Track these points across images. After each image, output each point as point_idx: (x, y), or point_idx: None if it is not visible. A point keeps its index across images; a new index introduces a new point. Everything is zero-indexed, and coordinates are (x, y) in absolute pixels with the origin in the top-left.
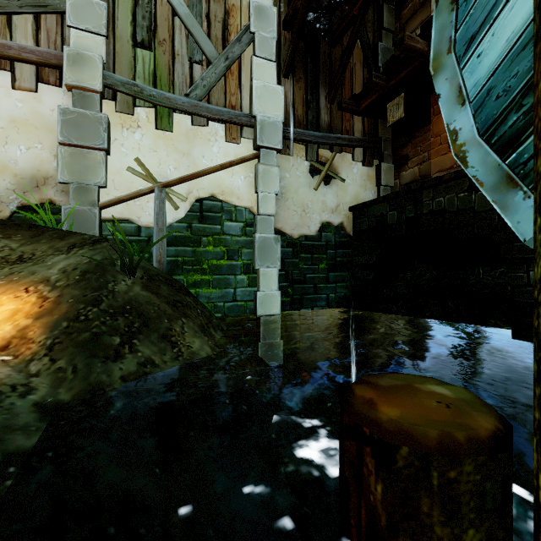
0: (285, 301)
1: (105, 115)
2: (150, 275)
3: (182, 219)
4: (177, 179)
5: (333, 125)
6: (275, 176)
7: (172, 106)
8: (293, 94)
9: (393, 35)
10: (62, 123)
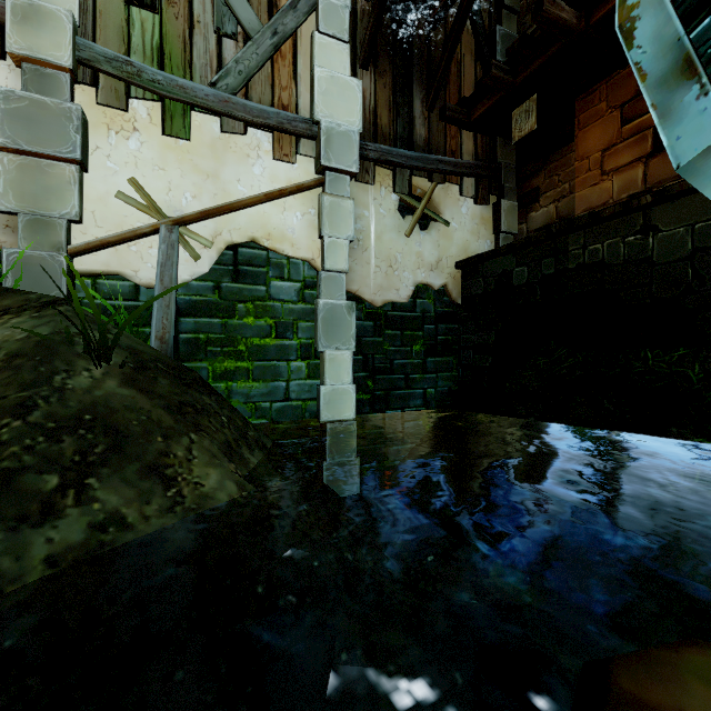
0: (363, 399)
1: (76, 106)
2: (140, 361)
3: (205, 275)
4: (198, 213)
5: (433, 142)
6: (349, 213)
7: (188, 99)
8: (375, 93)
9: (517, 16)
10: (2, 115)
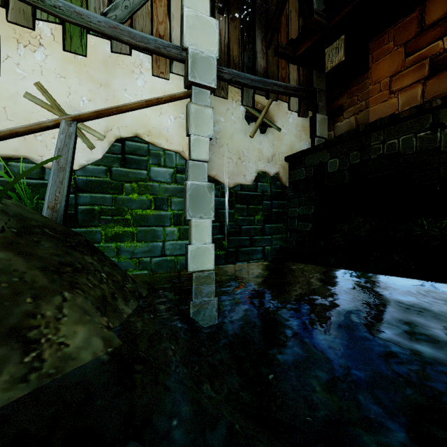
0: (219, 254)
1: None
2: (25, 227)
3: (99, 161)
4: (92, 112)
5: (269, 71)
6: (209, 118)
7: (84, 23)
8: (228, 32)
9: None
10: None
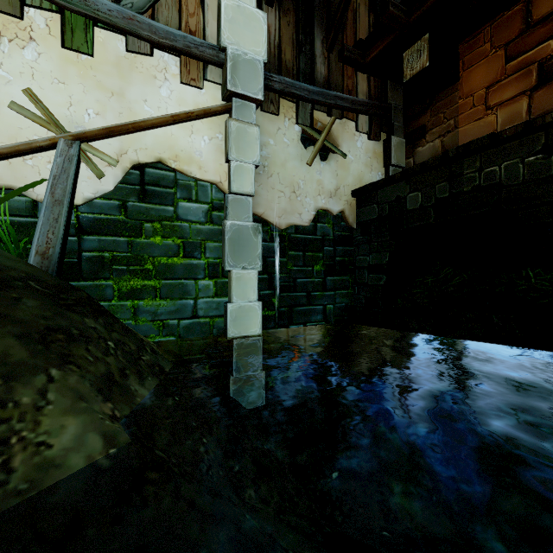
0: (268, 315)
1: None
2: (0, 279)
3: (110, 193)
4: (100, 130)
5: (332, 81)
6: (255, 139)
7: (89, 11)
8: (279, 30)
9: None
10: None
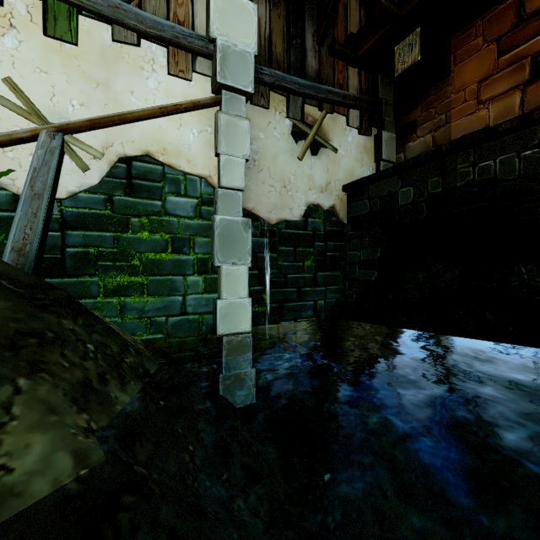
0: (258, 311)
1: None
2: None
3: (95, 187)
4: (85, 121)
5: (323, 75)
6: (245, 133)
7: None
8: (270, 22)
9: None
10: None
